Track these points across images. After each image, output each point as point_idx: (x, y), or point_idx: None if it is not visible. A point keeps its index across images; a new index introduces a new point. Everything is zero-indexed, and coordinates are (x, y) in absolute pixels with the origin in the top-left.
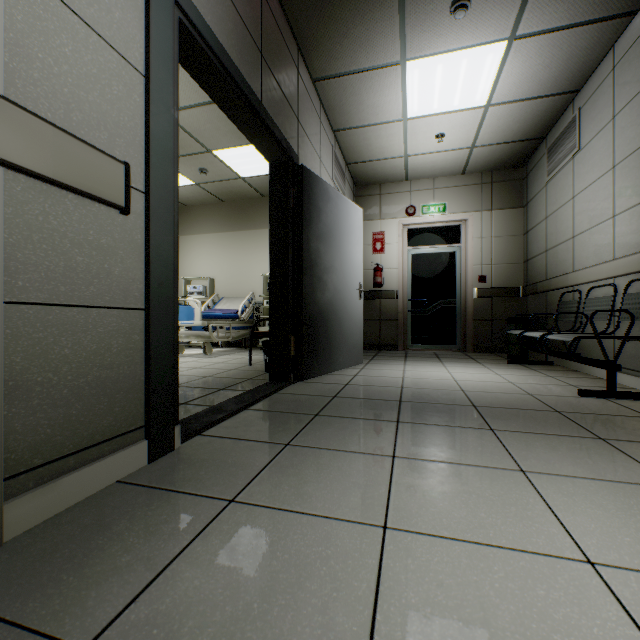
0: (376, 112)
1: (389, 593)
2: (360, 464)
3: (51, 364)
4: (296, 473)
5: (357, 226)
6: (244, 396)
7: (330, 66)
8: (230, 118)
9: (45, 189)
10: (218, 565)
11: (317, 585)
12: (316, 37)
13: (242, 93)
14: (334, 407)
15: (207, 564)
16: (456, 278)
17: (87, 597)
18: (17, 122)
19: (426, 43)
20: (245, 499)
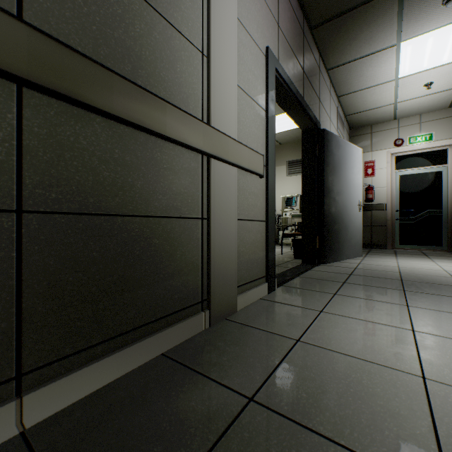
0: (372, 79)
1: (423, 349)
2: (386, 306)
3: (244, 244)
4: (348, 305)
5: (357, 161)
6: (293, 270)
7: (340, 59)
8: (285, 112)
9: (243, 173)
10: (331, 329)
11: (384, 341)
12: (332, 45)
13: (296, 99)
14: (353, 279)
15: (326, 328)
16: (442, 192)
17: (285, 329)
18: (241, 150)
19: (419, 27)
20: (327, 311)
